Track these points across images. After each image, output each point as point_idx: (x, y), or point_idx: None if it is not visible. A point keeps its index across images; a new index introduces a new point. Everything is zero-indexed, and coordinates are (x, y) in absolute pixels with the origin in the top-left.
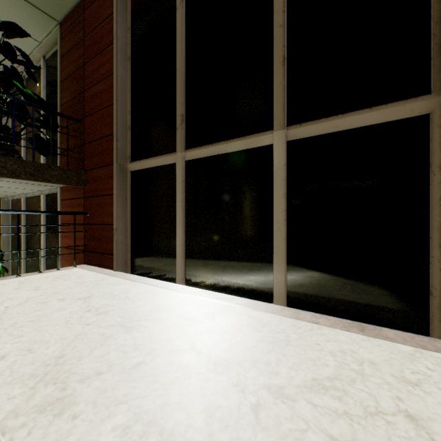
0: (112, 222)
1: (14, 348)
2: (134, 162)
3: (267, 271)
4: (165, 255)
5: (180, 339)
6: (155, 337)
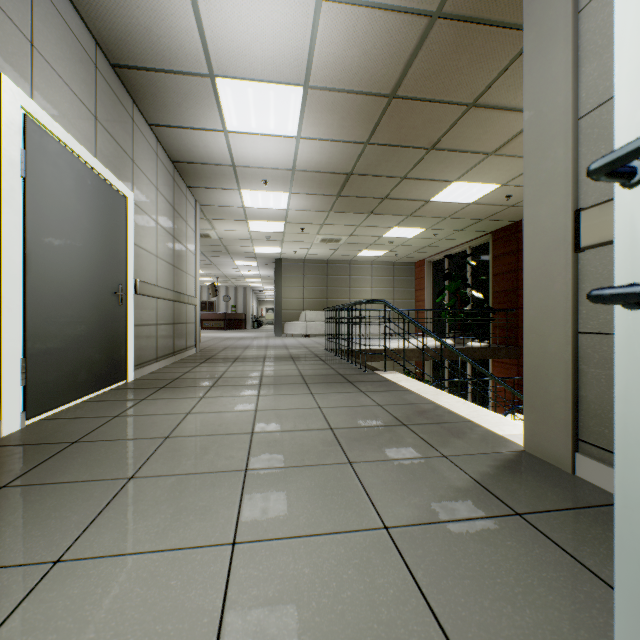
0: None
1: None
2: None
3: None
4: None
5: None
6: None
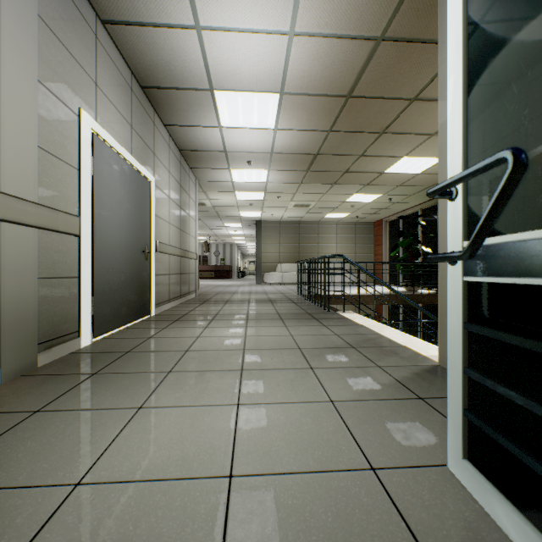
0: None
1: None
2: None
3: None
4: None
5: None
6: None
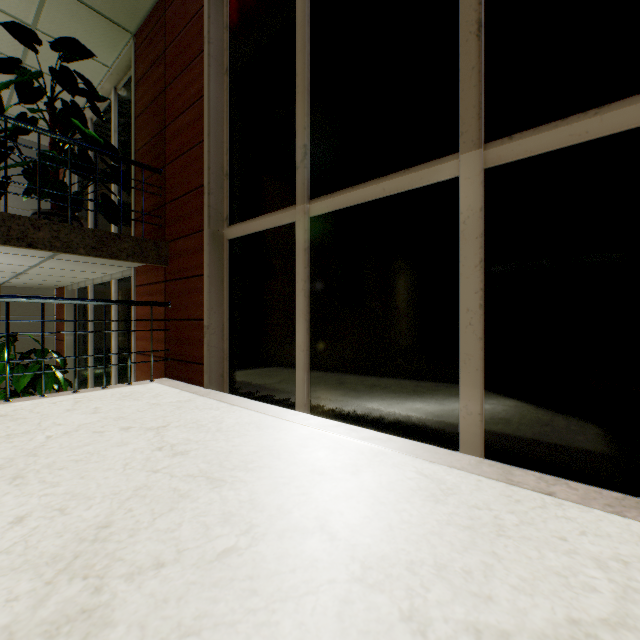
0: (202, 316)
1: (41, 504)
2: (234, 226)
3: (448, 396)
4: (279, 366)
5: (301, 508)
6: (258, 501)
